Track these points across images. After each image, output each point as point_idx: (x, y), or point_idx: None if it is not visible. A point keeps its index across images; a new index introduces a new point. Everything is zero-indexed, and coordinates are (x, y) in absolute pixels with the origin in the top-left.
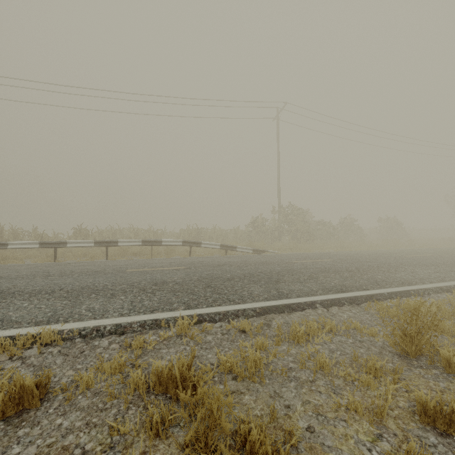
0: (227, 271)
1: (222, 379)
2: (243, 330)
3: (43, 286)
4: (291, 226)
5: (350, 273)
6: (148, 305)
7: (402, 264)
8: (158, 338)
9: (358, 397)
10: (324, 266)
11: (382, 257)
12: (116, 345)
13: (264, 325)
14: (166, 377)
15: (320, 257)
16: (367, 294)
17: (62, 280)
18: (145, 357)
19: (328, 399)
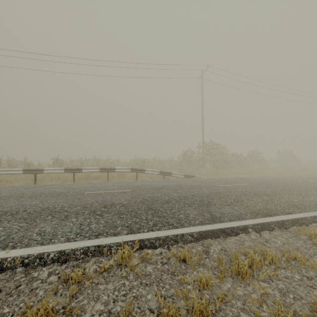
0: (165, 193)
1: None
2: (183, 259)
3: (11, 207)
4: (212, 157)
5: (268, 196)
6: (94, 228)
7: (309, 188)
8: (98, 268)
9: None
10: (245, 190)
11: (288, 181)
12: (54, 278)
13: (203, 253)
14: None
15: (238, 181)
16: (292, 218)
17: (30, 201)
18: (80, 297)
19: None
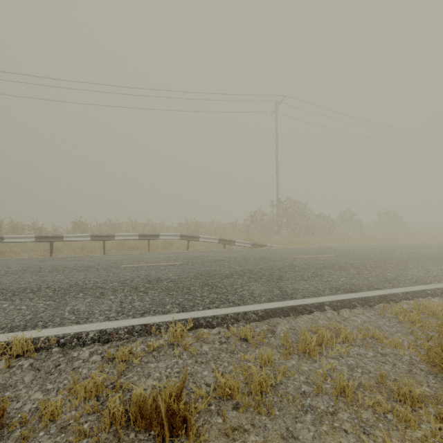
0: (226, 267)
1: (220, 408)
2: (244, 338)
3: (30, 284)
4: (290, 220)
5: (356, 270)
6: (138, 306)
7: (410, 260)
8: (146, 348)
9: (397, 439)
10: (328, 262)
11: (386, 251)
12: (97, 357)
13: (268, 332)
14: (150, 409)
15: (322, 251)
16: (379, 294)
17: (52, 276)
18: (129, 374)
19: (357, 442)
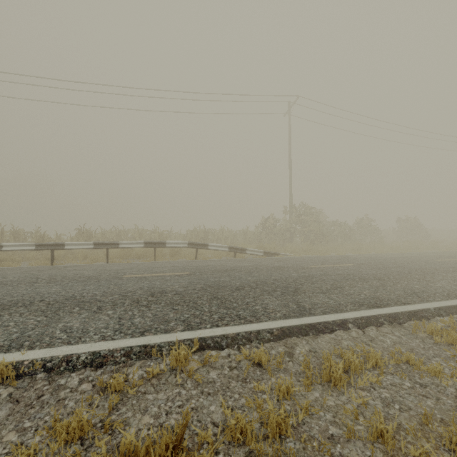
0: (236, 277)
1: None
2: (258, 363)
3: (23, 296)
4: (304, 227)
5: (379, 281)
6: (138, 323)
7: (438, 270)
8: (145, 374)
9: None
10: (347, 273)
11: (409, 261)
12: (87, 386)
13: (285, 355)
14: None
15: (340, 260)
16: (409, 310)
17: (48, 288)
18: (122, 409)
19: None
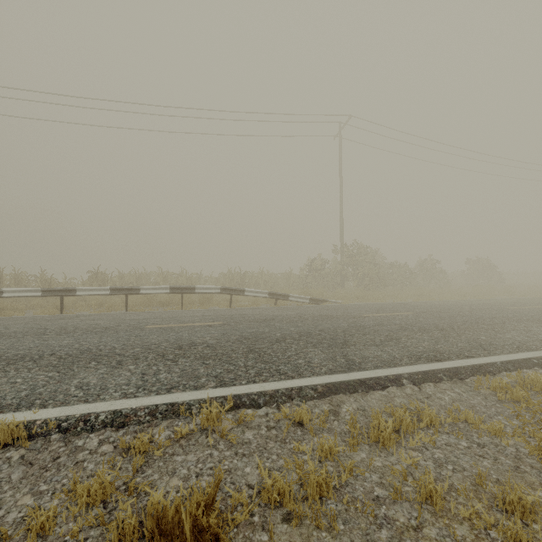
0: (277, 328)
1: (265, 519)
2: (299, 422)
3: (30, 350)
4: (357, 269)
5: (441, 332)
6: (164, 379)
7: (509, 320)
8: (172, 435)
9: None
10: (405, 322)
11: (478, 309)
12: (108, 447)
13: (330, 414)
14: (171, 523)
15: (397, 308)
16: (472, 364)
17: (59, 340)
18: (148, 471)
19: None
